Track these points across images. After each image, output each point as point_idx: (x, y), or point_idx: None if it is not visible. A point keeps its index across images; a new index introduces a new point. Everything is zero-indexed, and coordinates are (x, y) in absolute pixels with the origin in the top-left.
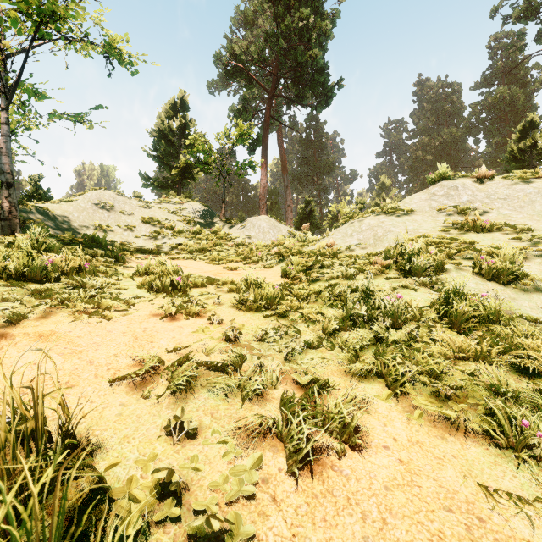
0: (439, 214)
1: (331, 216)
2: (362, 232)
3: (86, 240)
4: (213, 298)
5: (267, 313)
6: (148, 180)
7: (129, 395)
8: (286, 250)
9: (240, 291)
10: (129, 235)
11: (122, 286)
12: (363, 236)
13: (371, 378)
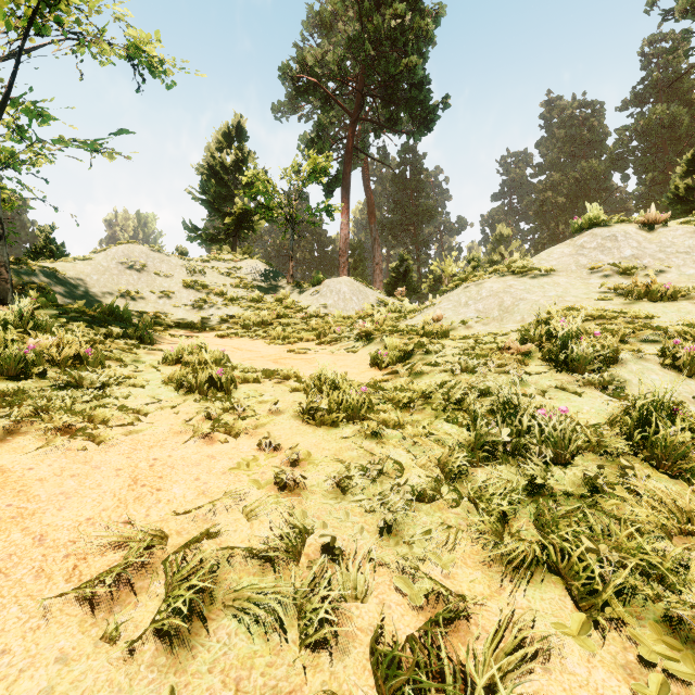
0: (592, 275)
1: (433, 277)
2: (482, 300)
3: (102, 313)
4: (269, 402)
5: (348, 430)
6: (194, 232)
7: (85, 628)
8: (376, 325)
9: (307, 393)
10: (165, 303)
11: (139, 382)
12: (484, 306)
13: (535, 571)
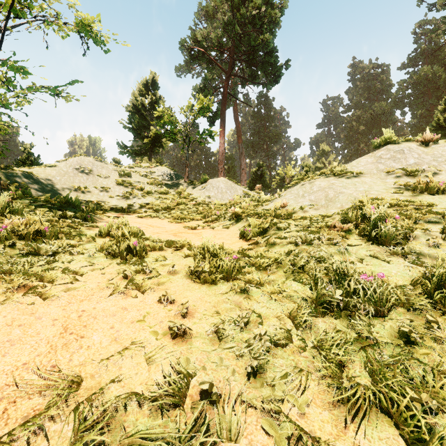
0: (388, 176)
1: (279, 177)
2: (314, 193)
3: (60, 202)
4: (169, 265)
5: (224, 286)
6: (124, 148)
7: None
8: (242, 210)
9: (195, 260)
10: (104, 195)
11: (80, 250)
12: (315, 197)
13: (370, 410)
